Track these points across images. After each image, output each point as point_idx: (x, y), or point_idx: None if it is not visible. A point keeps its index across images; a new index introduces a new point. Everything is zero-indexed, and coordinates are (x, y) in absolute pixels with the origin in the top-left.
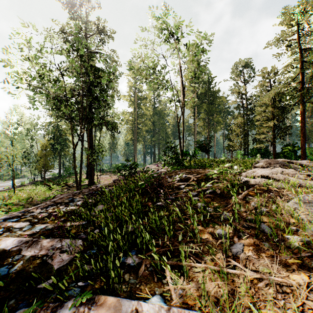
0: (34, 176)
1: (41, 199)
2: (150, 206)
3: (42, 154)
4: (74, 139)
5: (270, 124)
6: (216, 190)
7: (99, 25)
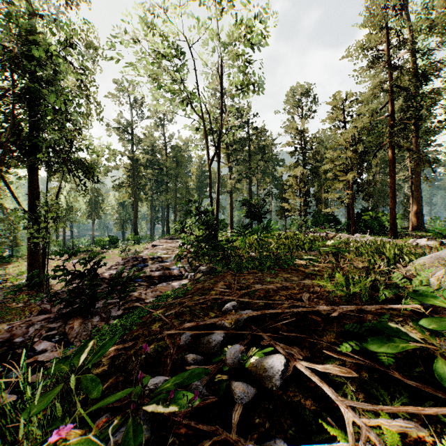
0: None
1: None
2: None
3: None
4: None
5: (348, 178)
6: None
7: None
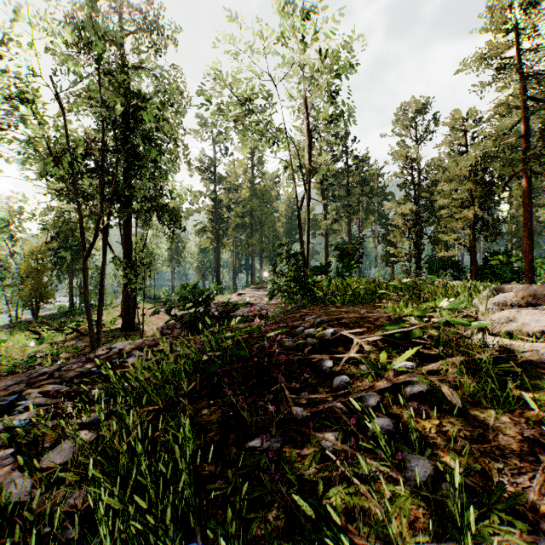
0: (17, 313)
1: (11, 365)
2: (230, 451)
3: (30, 270)
4: (83, 239)
5: (468, 215)
6: (447, 394)
7: (145, 18)
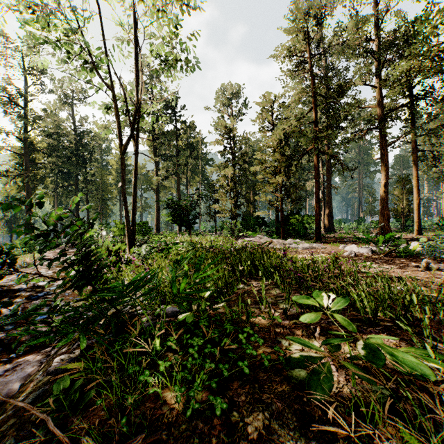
0: None
1: None
2: None
3: None
4: None
5: (279, 180)
6: None
7: None
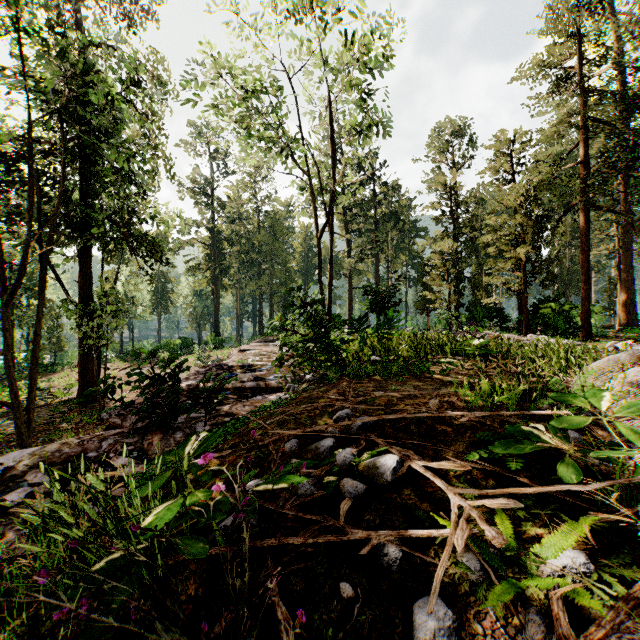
0: None
1: None
2: None
3: None
4: (5, 275)
5: (518, 254)
6: None
7: None
